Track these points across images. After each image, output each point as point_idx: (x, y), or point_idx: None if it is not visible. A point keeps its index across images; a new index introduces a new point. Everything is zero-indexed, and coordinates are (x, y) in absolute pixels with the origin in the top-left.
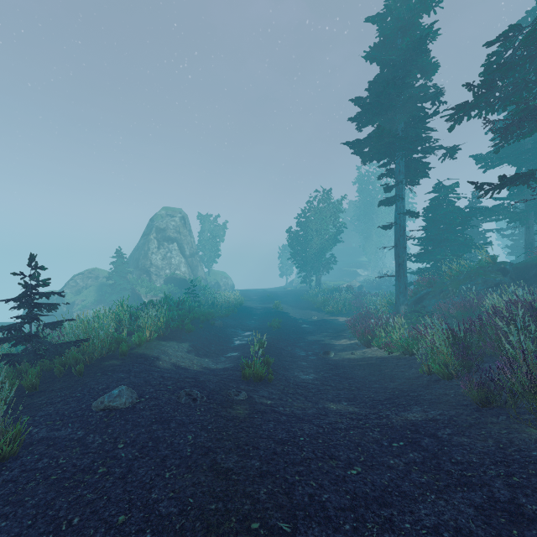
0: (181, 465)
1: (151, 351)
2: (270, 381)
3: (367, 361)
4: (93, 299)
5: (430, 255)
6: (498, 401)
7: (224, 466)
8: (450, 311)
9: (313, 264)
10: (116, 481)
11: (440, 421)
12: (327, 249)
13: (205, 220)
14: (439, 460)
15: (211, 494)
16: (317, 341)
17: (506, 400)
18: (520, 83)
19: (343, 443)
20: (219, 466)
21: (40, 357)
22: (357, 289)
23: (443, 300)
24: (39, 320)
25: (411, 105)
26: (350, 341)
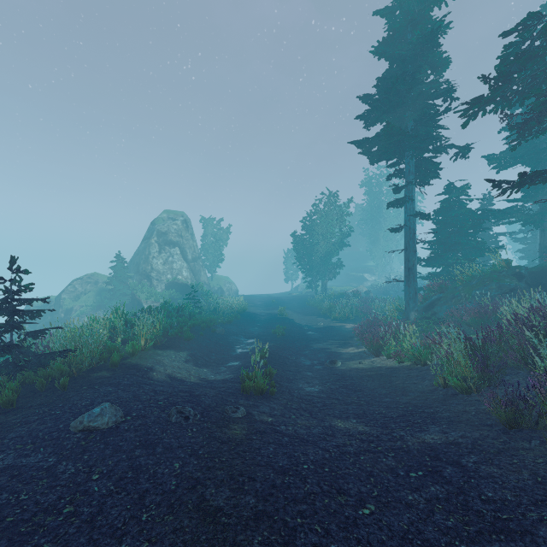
0: (162, 503)
1: (145, 361)
2: (272, 394)
3: (377, 371)
4: (92, 304)
5: (441, 259)
6: (529, 422)
7: (213, 504)
8: (463, 318)
9: (319, 269)
10: (82, 525)
11: (463, 445)
12: (333, 253)
13: (208, 223)
14: (466, 496)
15: (194, 544)
16: (323, 349)
17: (536, 421)
18: (540, 75)
19: (353, 472)
20: (207, 505)
21: (21, 369)
22: (364, 294)
23: (455, 306)
24: (20, 328)
25: (421, 102)
26: (357, 350)
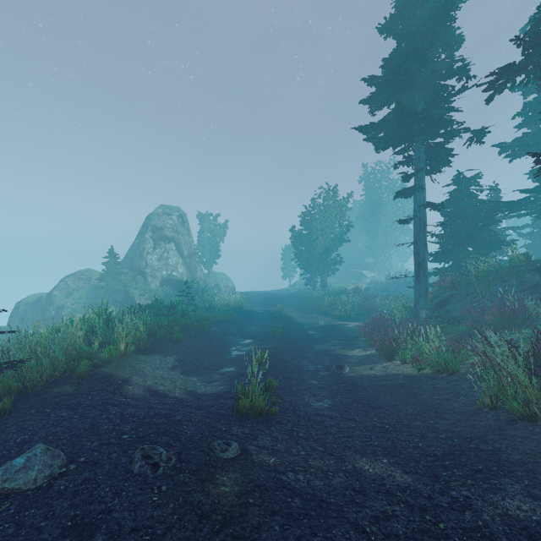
0: None
1: (122, 370)
2: (273, 415)
3: (393, 380)
4: (84, 301)
5: (451, 254)
6: None
7: None
8: (485, 318)
9: (318, 265)
10: None
11: None
12: (333, 249)
13: (204, 219)
14: None
15: None
16: (327, 350)
17: None
18: None
19: None
20: None
21: None
22: (363, 291)
23: (471, 304)
24: None
25: (433, 82)
26: (365, 352)
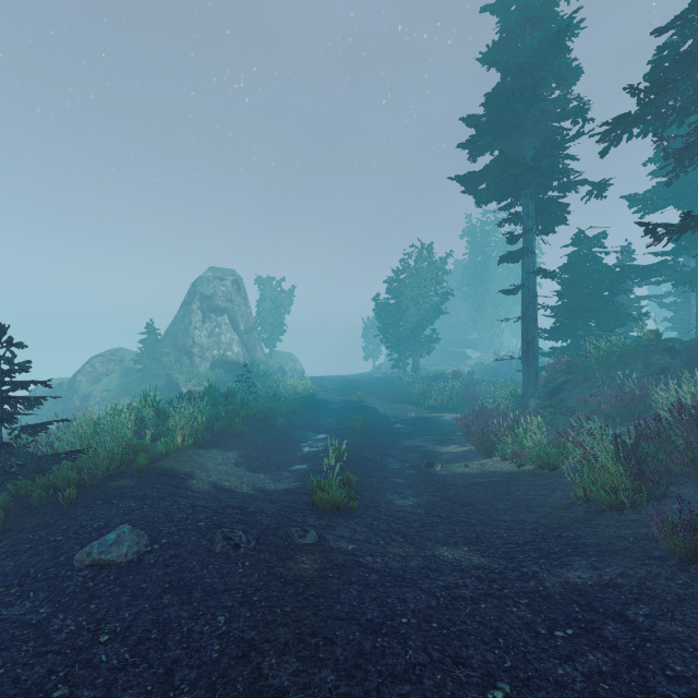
0: (199, 681)
1: (182, 464)
2: (352, 510)
3: (489, 477)
4: (116, 389)
5: (569, 330)
6: None
7: (273, 682)
8: (601, 407)
9: (408, 343)
10: None
11: (626, 588)
12: (427, 323)
13: (265, 284)
14: (642, 670)
15: None
16: (416, 447)
17: None
18: None
19: (472, 628)
20: (265, 685)
21: (12, 478)
22: (466, 375)
23: (589, 391)
24: (12, 421)
25: (544, 124)
26: (461, 448)
